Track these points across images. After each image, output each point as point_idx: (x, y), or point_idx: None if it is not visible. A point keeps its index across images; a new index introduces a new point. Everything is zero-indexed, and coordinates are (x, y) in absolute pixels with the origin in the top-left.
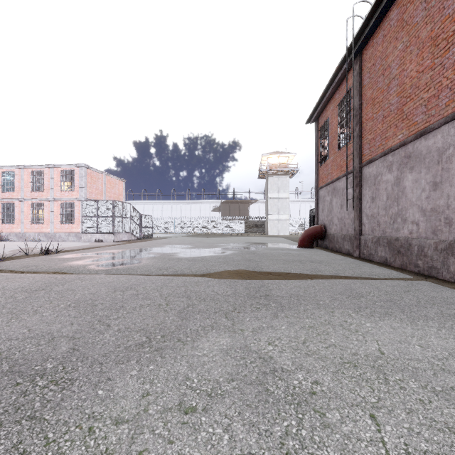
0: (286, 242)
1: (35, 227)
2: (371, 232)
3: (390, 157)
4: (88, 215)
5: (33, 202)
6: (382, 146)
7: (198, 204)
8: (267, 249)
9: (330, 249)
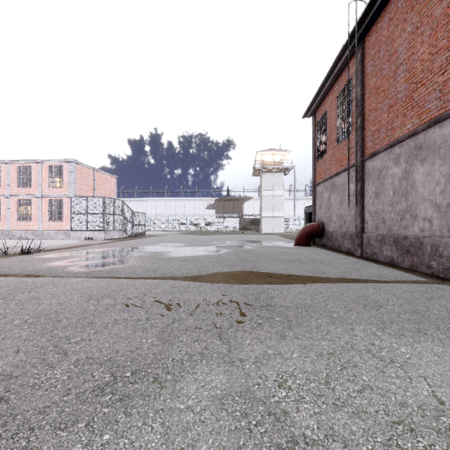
0: (282, 239)
1: (22, 224)
2: (375, 230)
3: (397, 149)
4: (77, 212)
5: (20, 198)
6: (387, 137)
7: (192, 201)
8: (263, 247)
9: (328, 247)
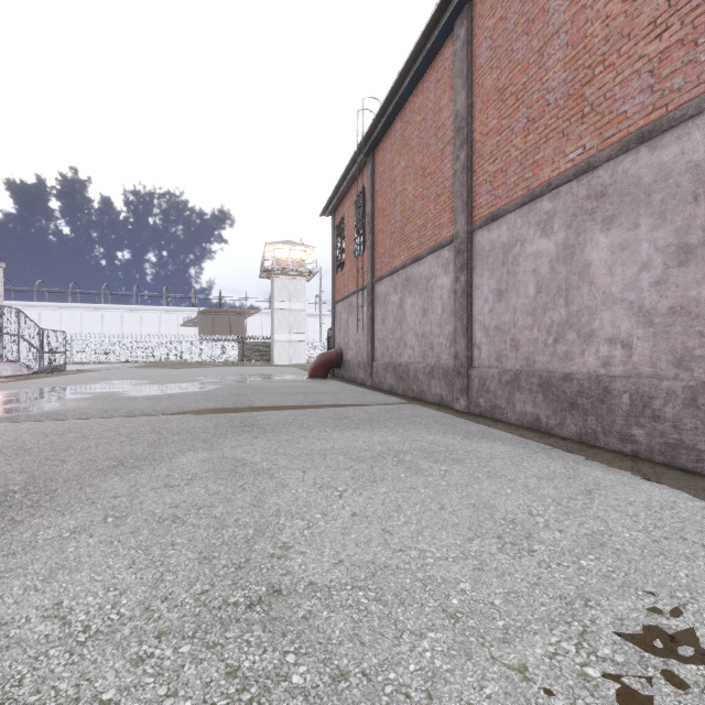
0: (297, 372)
1: None
2: (382, 358)
3: (396, 277)
4: None
5: None
6: (390, 263)
7: (156, 313)
8: (267, 381)
9: (346, 379)
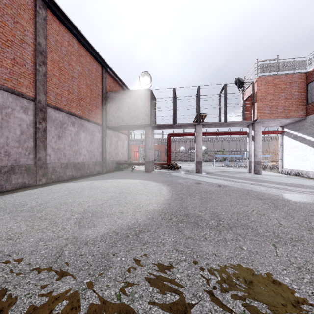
0: None
1: None
2: None
3: None
4: None
5: None
6: None
7: None
8: None
9: None
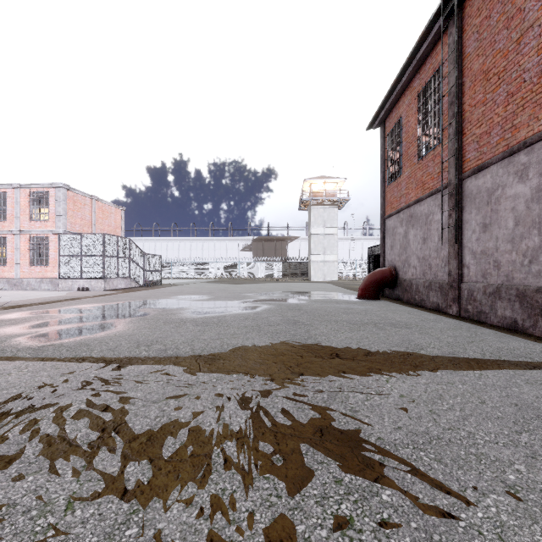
0: (339, 290)
1: None
2: (481, 278)
3: (523, 156)
4: (68, 253)
5: None
6: (504, 141)
7: (224, 242)
8: (316, 301)
9: (404, 301)
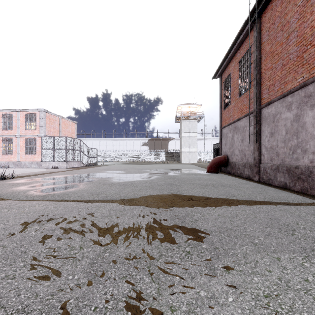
0: (197, 168)
1: (6, 157)
2: (270, 161)
3: (289, 98)
4: (46, 147)
5: (4, 138)
6: (281, 89)
7: (132, 140)
8: (184, 174)
9: (232, 174)
